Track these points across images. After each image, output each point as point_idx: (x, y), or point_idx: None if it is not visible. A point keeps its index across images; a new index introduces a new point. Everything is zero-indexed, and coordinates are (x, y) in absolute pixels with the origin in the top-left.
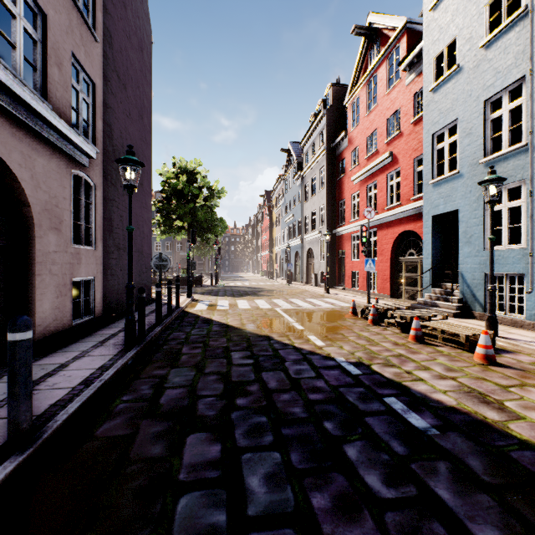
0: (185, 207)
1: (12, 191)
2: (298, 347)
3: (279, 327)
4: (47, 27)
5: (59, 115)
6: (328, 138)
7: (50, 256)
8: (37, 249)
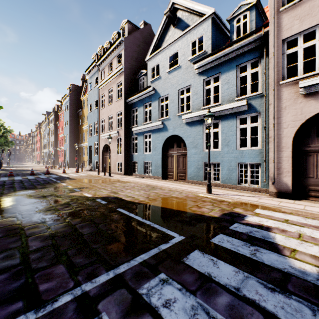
0: None
1: None
2: (28, 169)
3: (27, 169)
4: None
5: None
6: (55, 121)
7: None
8: None
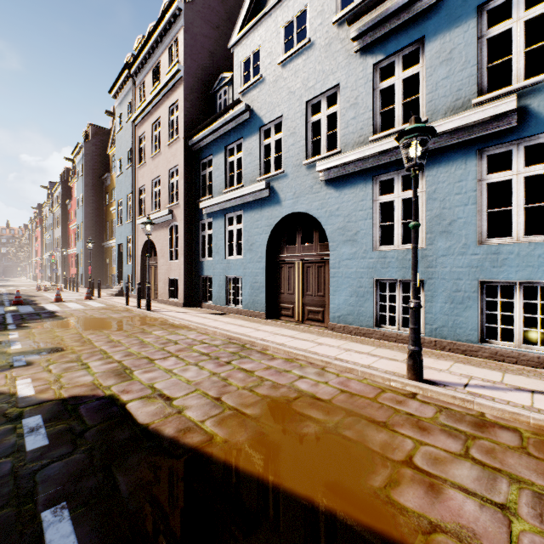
0: None
1: None
2: None
3: None
4: None
5: None
6: (62, 198)
7: None
8: None
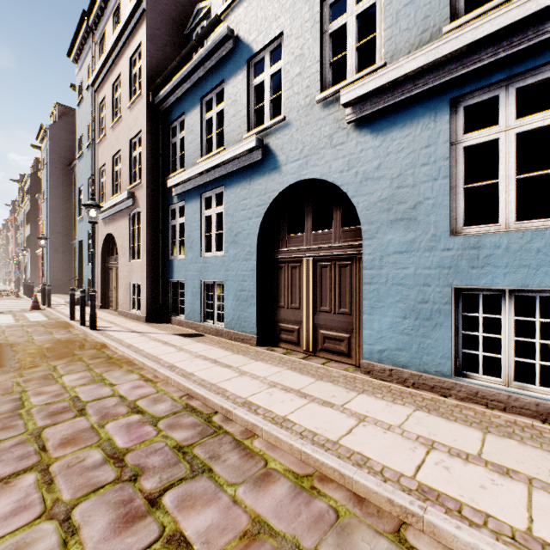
0: None
1: None
2: None
3: None
4: None
5: None
6: (32, 192)
7: None
8: None
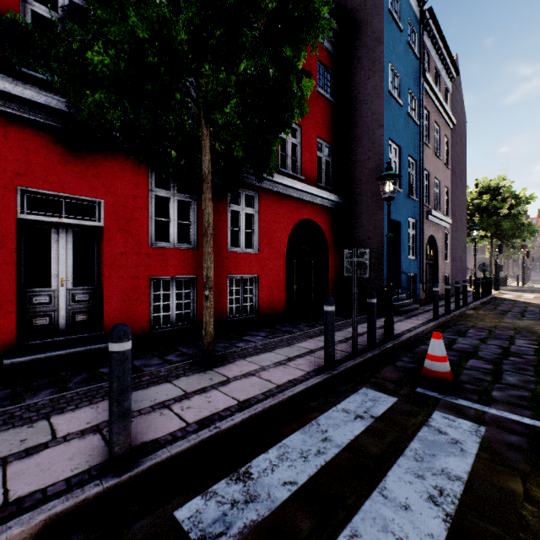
0: (488, 220)
1: (433, 246)
2: None
3: None
4: (440, 185)
5: (442, 214)
6: None
7: (440, 266)
8: (438, 264)
